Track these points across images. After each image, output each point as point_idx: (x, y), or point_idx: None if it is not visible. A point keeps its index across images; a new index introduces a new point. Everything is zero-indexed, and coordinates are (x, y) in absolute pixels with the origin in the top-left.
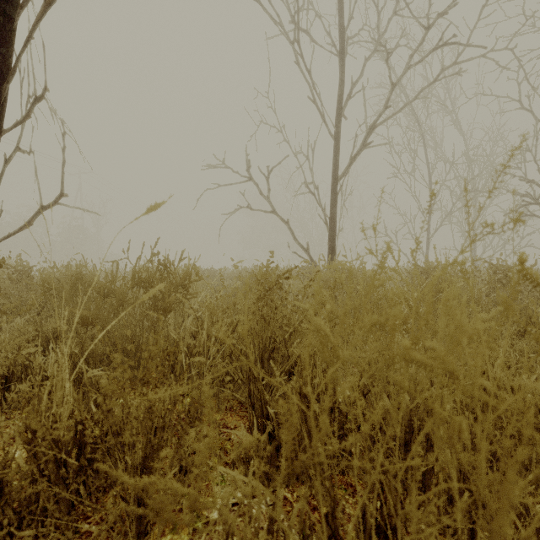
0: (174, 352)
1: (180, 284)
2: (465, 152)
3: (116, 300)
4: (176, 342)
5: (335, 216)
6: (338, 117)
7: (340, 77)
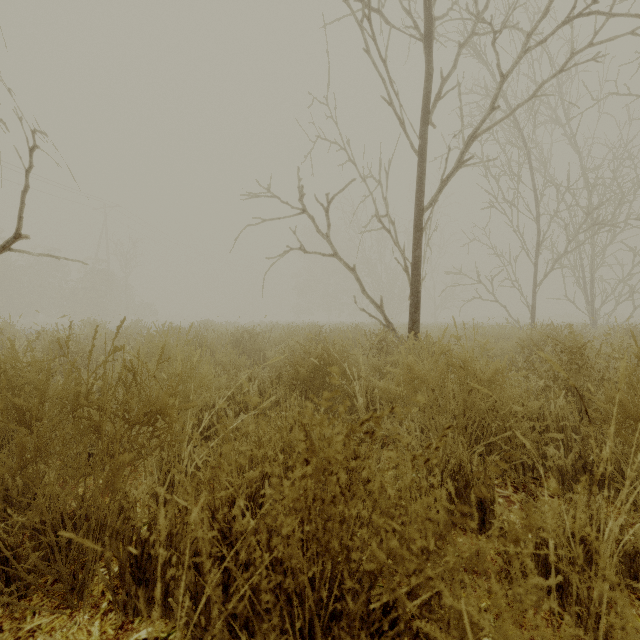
0: (145, 540)
1: (157, 410)
2: (585, 173)
3: (17, 455)
4: (151, 521)
5: (419, 261)
6: (424, 125)
7: (426, 69)
